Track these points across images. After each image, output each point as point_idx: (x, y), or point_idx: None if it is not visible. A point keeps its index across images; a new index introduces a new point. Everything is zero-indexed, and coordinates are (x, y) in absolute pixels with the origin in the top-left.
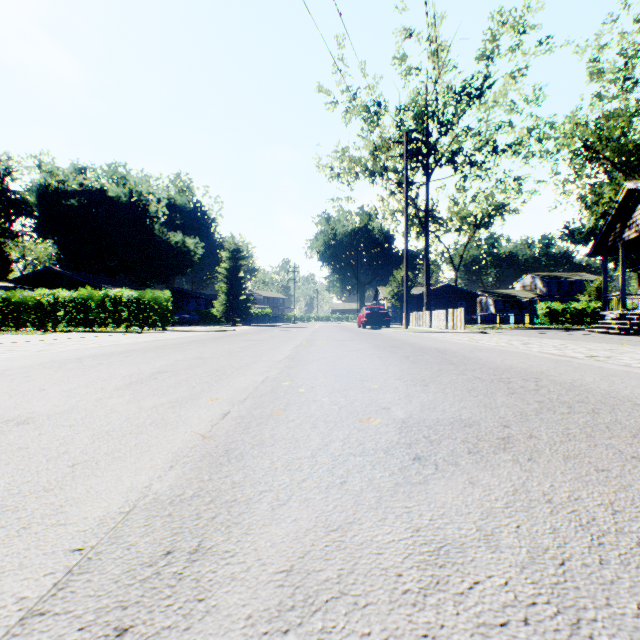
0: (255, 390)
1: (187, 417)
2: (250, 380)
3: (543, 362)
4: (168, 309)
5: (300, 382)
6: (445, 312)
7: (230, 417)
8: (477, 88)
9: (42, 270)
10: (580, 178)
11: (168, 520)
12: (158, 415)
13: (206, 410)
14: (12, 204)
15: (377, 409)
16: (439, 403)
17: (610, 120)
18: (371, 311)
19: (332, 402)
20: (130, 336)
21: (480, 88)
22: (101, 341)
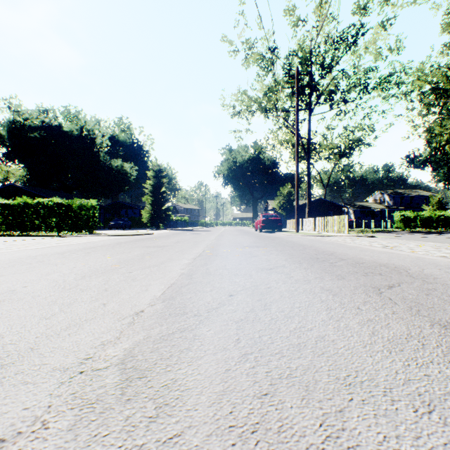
0: None
1: None
2: None
3: None
4: (94, 216)
5: None
6: (328, 218)
7: None
8: (353, 36)
9: (6, 186)
10: (428, 114)
11: None
12: None
13: None
14: None
15: None
16: None
17: None
18: (266, 218)
19: None
20: (34, 241)
21: (356, 34)
22: None
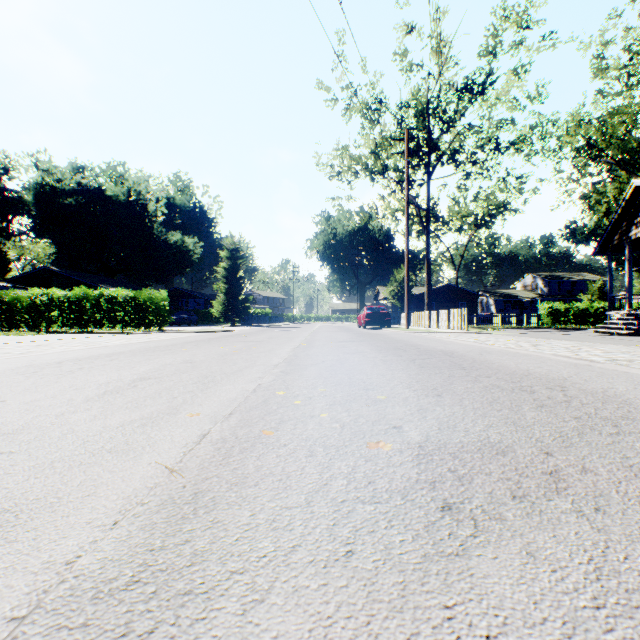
0: (244, 402)
1: (157, 440)
2: (240, 389)
3: (561, 366)
4: (165, 309)
5: (296, 391)
6: (447, 312)
7: (209, 440)
8: (479, 84)
9: (39, 270)
10: (583, 176)
11: (77, 639)
12: (122, 437)
13: (182, 430)
14: (9, 203)
15: (386, 428)
16: (459, 420)
17: (614, 118)
18: (372, 311)
19: (333, 418)
20: (123, 337)
21: (483, 84)
22: (91, 342)
